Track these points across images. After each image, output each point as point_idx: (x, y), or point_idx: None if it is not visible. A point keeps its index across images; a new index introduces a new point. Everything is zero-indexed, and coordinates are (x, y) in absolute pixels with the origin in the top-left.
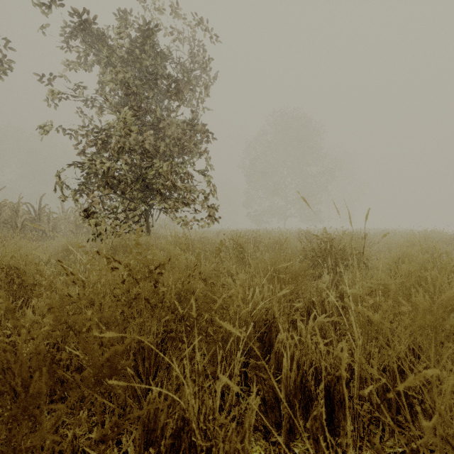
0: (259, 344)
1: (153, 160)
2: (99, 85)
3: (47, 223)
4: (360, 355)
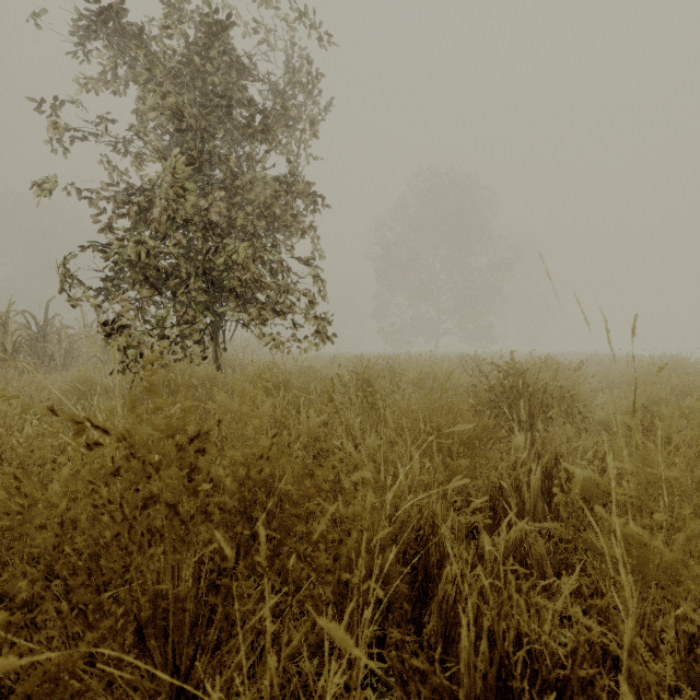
0: (407, 578)
1: (224, 240)
2: (138, 119)
3: (58, 343)
4: (631, 632)
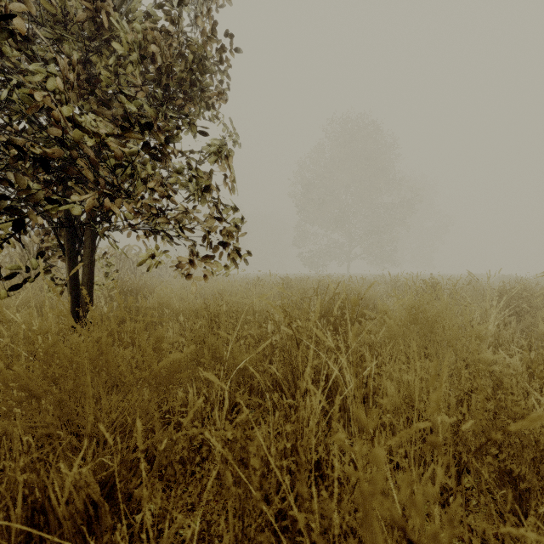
0: None
1: (34, 64)
2: None
3: None
4: None
